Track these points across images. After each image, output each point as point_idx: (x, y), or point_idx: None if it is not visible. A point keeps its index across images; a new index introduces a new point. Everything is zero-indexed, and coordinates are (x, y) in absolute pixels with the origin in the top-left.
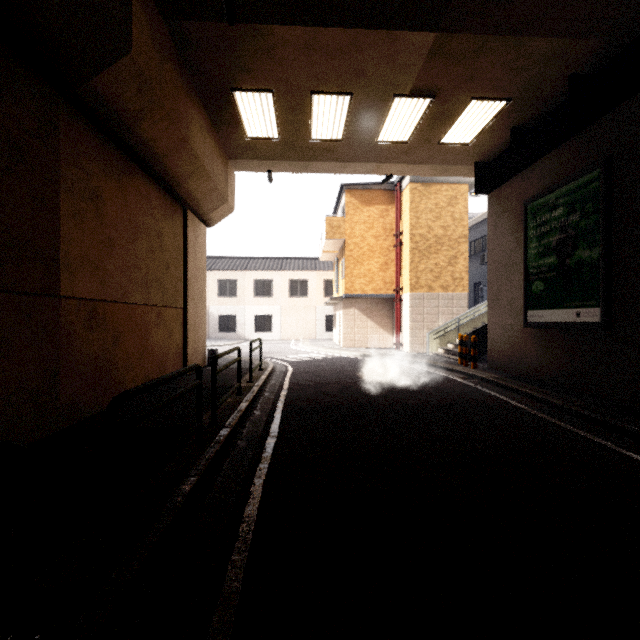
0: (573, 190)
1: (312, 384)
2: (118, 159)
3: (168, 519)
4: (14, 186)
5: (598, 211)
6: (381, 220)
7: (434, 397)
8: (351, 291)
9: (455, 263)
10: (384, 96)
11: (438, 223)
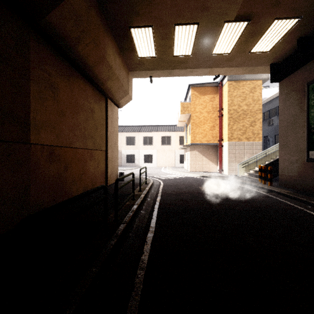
0: None
1: (174, 193)
2: (67, 68)
3: None
4: None
5: None
6: (211, 103)
7: (251, 205)
8: (194, 141)
9: (254, 125)
10: (218, 23)
11: (244, 102)
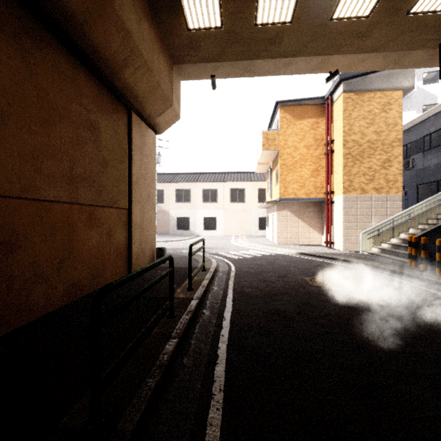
0: None
1: (260, 294)
2: (15, 12)
3: None
4: None
5: None
6: (312, 131)
7: None
8: (285, 195)
9: (389, 166)
10: None
11: (371, 129)
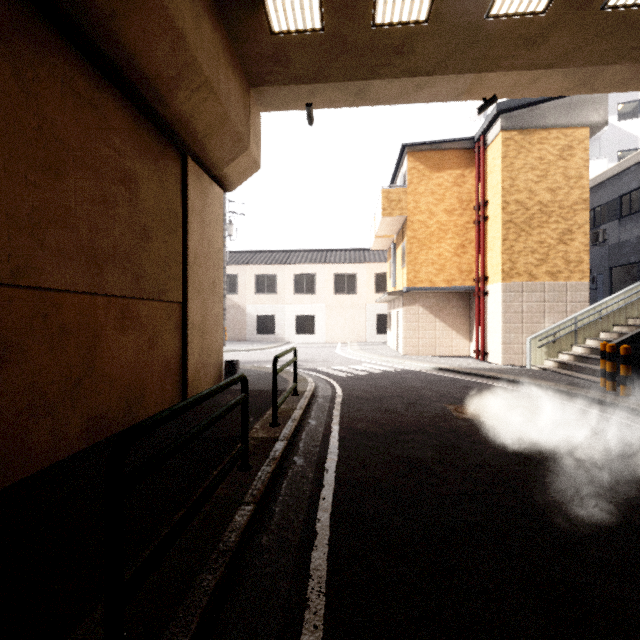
0: None
1: (380, 432)
2: None
3: None
4: None
5: None
6: (455, 189)
7: None
8: (415, 283)
9: (569, 240)
10: None
11: (544, 184)
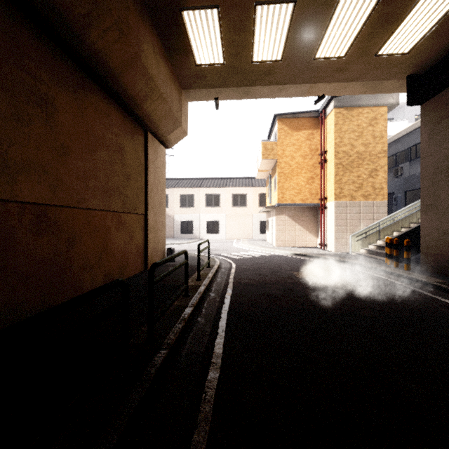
0: None
1: (254, 283)
2: (74, 73)
3: None
4: None
5: None
6: (307, 142)
7: (387, 306)
8: (282, 201)
9: (375, 175)
10: None
11: (360, 141)
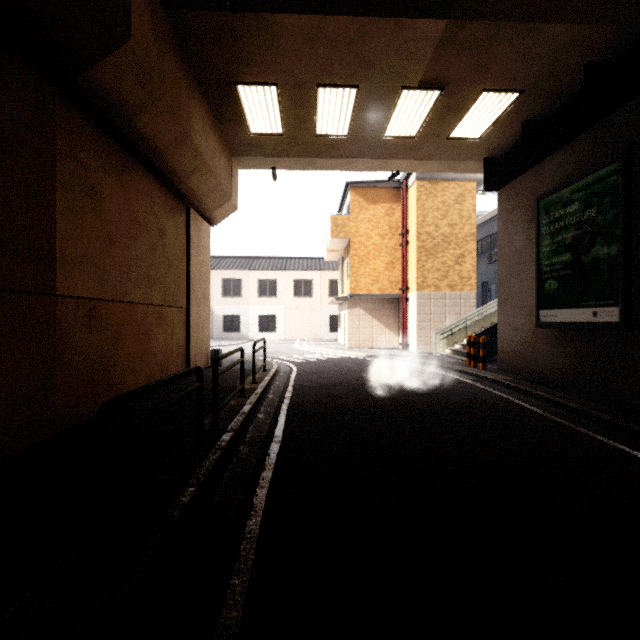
0: (589, 184)
1: (317, 386)
2: (118, 154)
3: (163, 536)
4: (7, 180)
5: (617, 206)
6: (387, 218)
7: (444, 400)
8: (356, 291)
9: (462, 262)
10: (392, 88)
11: (445, 221)
